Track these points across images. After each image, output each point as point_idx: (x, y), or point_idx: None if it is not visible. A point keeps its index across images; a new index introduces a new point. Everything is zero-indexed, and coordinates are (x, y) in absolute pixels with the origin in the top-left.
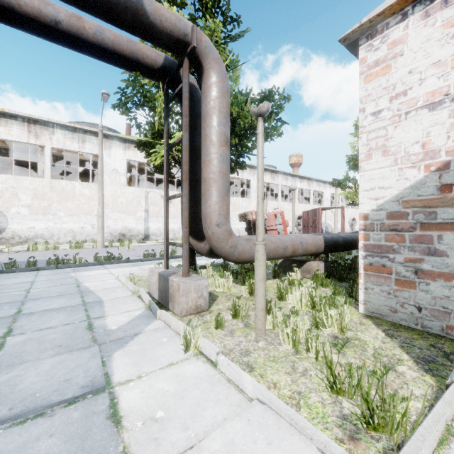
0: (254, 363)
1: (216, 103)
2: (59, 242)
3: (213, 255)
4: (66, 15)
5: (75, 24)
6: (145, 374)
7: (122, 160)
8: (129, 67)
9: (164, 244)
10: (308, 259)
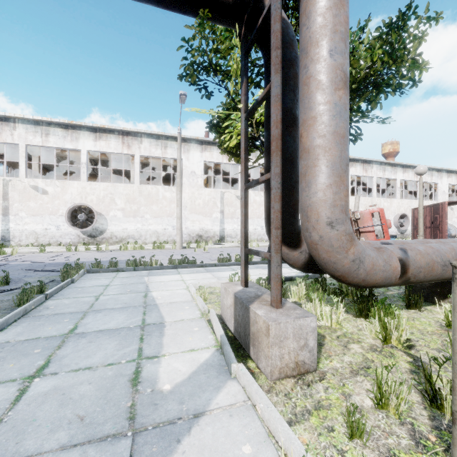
0: None
1: (326, 19)
2: (146, 243)
3: (312, 268)
4: None
5: None
6: None
7: (199, 162)
8: (195, 8)
9: (242, 251)
10: None
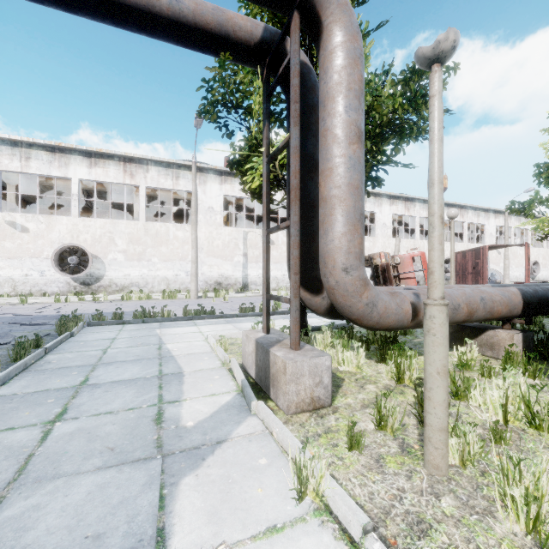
0: None
1: (342, 77)
2: (154, 291)
3: (334, 314)
4: None
5: None
6: None
7: (218, 196)
8: (216, 49)
9: (264, 298)
10: (488, 325)
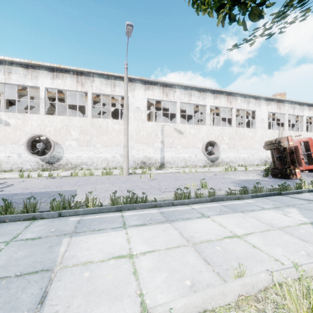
0: None
1: None
2: (97, 168)
3: None
4: None
5: None
6: None
7: (143, 99)
8: None
9: None
10: None
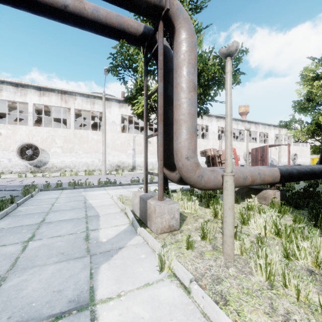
0: (227, 294)
1: (185, 56)
2: (79, 171)
3: (182, 182)
4: (72, 0)
5: (78, 6)
6: (124, 293)
7: (118, 115)
8: (118, 37)
9: (144, 173)
10: (264, 187)
